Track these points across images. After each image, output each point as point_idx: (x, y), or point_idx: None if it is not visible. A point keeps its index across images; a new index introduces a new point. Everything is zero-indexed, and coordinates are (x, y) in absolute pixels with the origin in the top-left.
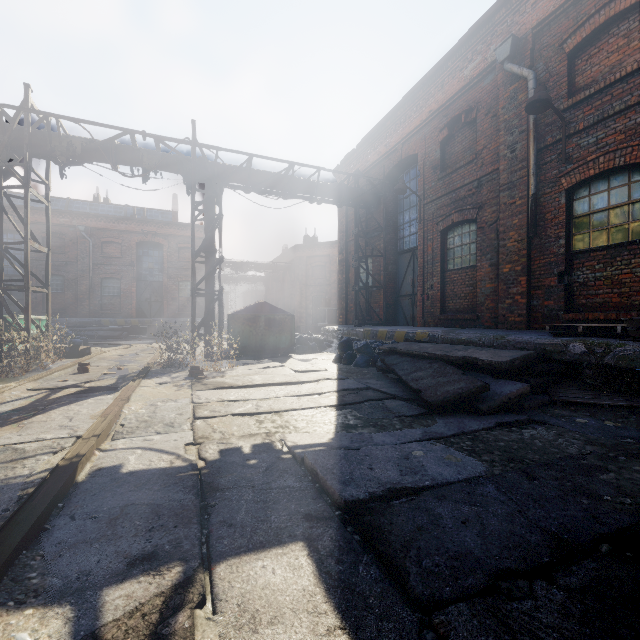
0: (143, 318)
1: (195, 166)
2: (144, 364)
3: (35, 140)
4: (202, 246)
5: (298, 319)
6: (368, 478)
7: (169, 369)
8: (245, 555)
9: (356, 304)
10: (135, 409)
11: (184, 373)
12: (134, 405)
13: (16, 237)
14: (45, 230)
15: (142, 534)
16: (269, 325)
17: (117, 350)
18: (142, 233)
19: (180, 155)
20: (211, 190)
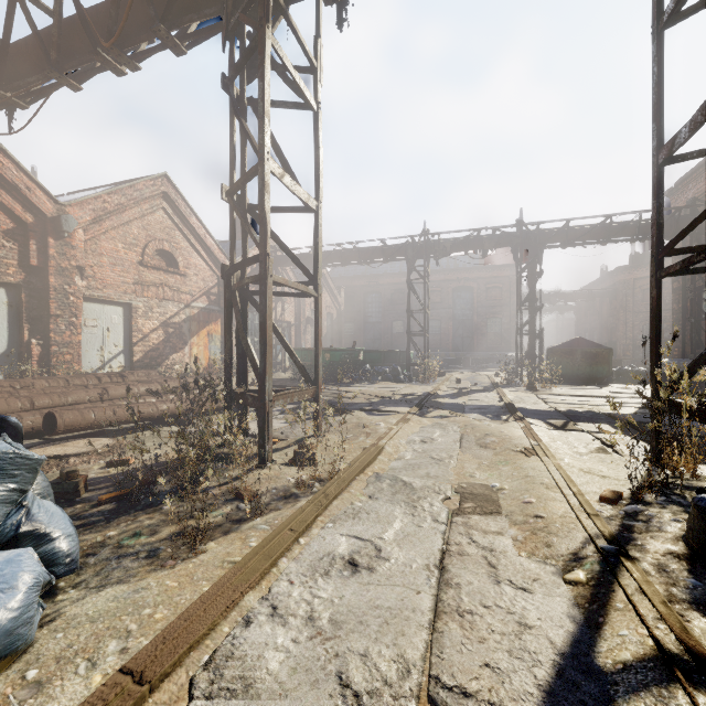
0: (458, 351)
1: (522, 241)
2: (488, 382)
3: (426, 249)
4: (527, 298)
5: (621, 352)
6: (642, 420)
7: (509, 385)
8: (585, 423)
9: (692, 337)
10: (511, 397)
11: (522, 387)
12: (509, 396)
13: (376, 296)
14: (392, 288)
15: (548, 416)
16: (585, 357)
17: (458, 374)
18: (456, 280)
19: (510, 235)
20: (533, 254)
